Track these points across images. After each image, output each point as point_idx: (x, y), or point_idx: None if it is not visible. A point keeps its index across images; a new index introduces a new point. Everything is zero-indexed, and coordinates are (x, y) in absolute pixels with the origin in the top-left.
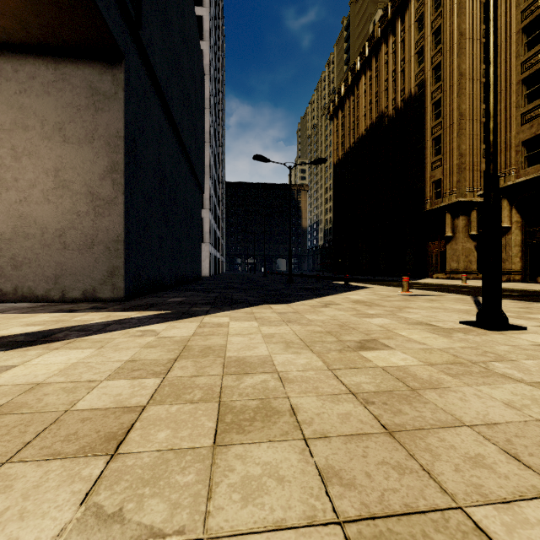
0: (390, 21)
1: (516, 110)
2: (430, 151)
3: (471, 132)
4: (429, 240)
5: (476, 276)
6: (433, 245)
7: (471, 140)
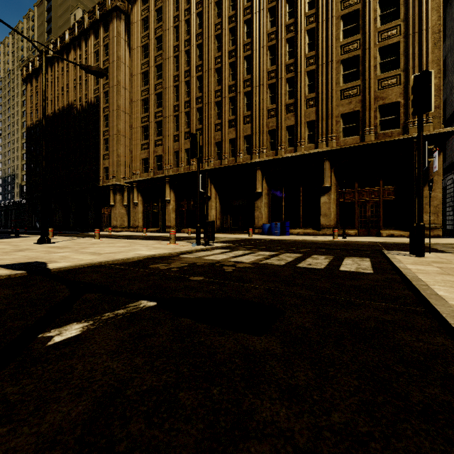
0: (77, 37)
1: (140, 141)
2: (103, 146)
3: (124, 144)
4: (103, 205)
5: (127, 229)
6: (105, 210)
7: (124, 148)
